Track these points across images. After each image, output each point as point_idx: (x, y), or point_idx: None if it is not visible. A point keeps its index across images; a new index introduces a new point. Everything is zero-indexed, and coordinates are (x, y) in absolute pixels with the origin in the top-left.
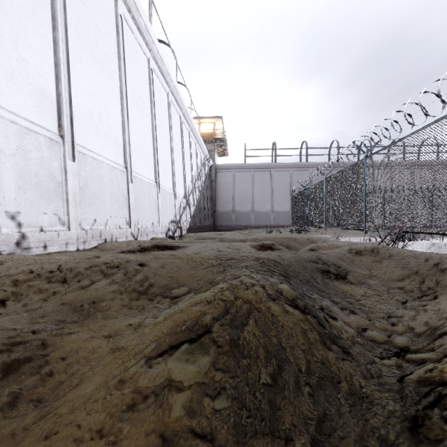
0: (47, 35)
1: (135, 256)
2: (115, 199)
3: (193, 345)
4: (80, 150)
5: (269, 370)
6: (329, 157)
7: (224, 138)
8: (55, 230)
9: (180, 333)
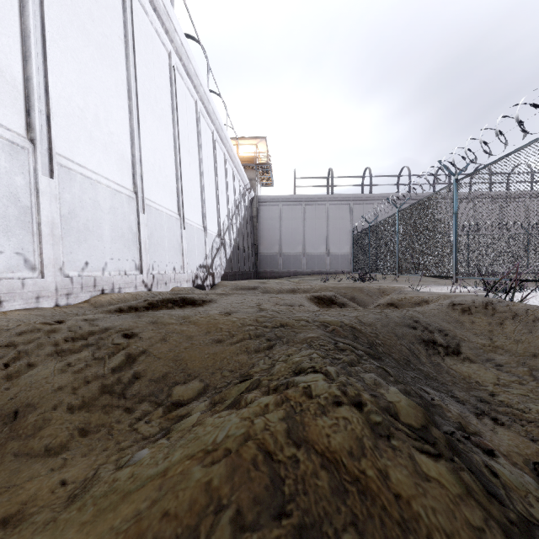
0: None
1: (123, 320)
2: (119, 234)
3: None
4: (63, 163)
5: None
6: (398, 188)
7: (269, 164)
8: (18, 278)
9: None
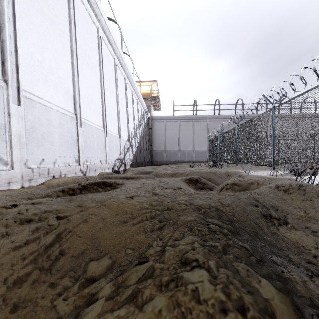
0: None
1: (59, 204)
2: (65, 141)
3: None
4: (27, 96)
5: None
6: (235, 111)
7: (158, 97)
8: None
9: None
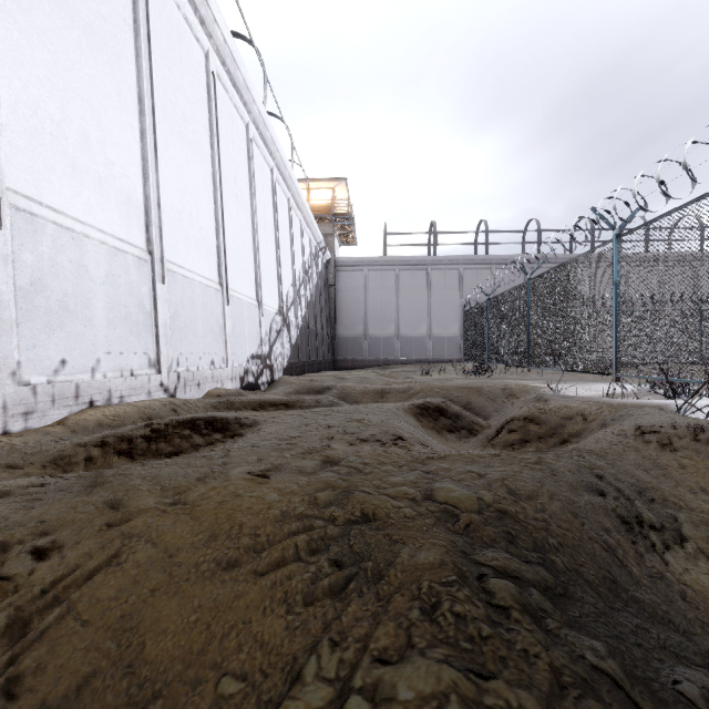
0: None
1: (57, 499)
2: (121, 315)
3: None
4: (21, 205)
5: None
6: (523, 247)
7: (350, 214)
8: None
9: None
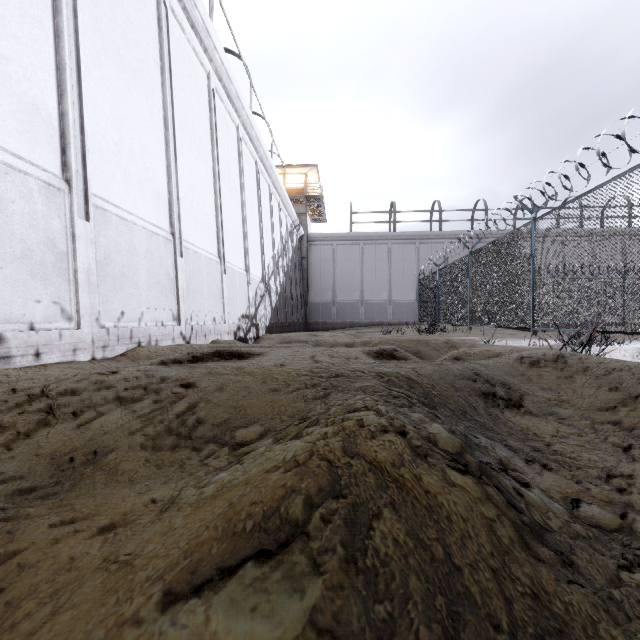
0: (44, 20)
1: (177, 371)
2: (155, 281)
3: (269, 569)
4: (98, 204)
5: (437, 633)
6: (472, 224)
7: (320, 196)
8: (55, 329)
9: (242, 536)
